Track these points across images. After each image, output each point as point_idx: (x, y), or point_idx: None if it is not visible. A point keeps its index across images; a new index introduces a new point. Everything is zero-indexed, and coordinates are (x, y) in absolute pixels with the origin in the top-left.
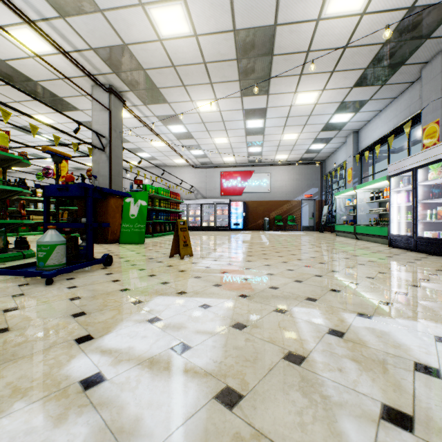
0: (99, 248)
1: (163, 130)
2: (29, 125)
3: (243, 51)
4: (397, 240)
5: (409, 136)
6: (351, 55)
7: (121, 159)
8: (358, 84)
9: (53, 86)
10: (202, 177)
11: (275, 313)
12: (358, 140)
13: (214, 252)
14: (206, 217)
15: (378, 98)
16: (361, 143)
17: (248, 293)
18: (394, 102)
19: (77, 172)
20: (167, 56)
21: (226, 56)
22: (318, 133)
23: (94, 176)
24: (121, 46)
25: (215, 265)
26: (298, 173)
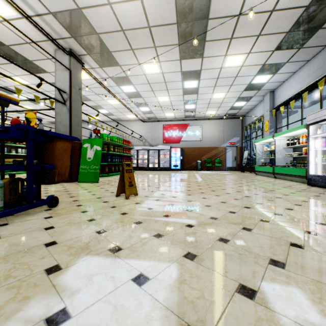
0: (57, 187)
1: (117, 90)
2: (9, 86)
3: (182, 15)
4: (316, 180)
5: (322, 92)
6: (276, 19)
7: (80, 112)
8: (279, 47)
9: (23, 50)
10: (149, 128)
11: (241, 297)
12: (274, 98)
13: (157, 191)
14: (151, 160)
15: (294, 61)
16: (276, 100)
17: (196, 251)
18: (307, 64)
19: (52, 125)
20: (116, 21)
21: (168, 20)
22: (241, 92)
23: (39, 119)
24: (76, 10)
25: (157, 206)
26: (224, 126)
